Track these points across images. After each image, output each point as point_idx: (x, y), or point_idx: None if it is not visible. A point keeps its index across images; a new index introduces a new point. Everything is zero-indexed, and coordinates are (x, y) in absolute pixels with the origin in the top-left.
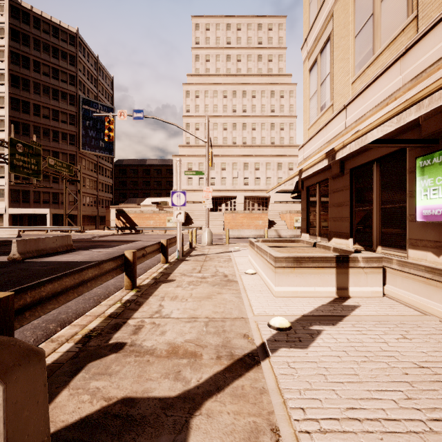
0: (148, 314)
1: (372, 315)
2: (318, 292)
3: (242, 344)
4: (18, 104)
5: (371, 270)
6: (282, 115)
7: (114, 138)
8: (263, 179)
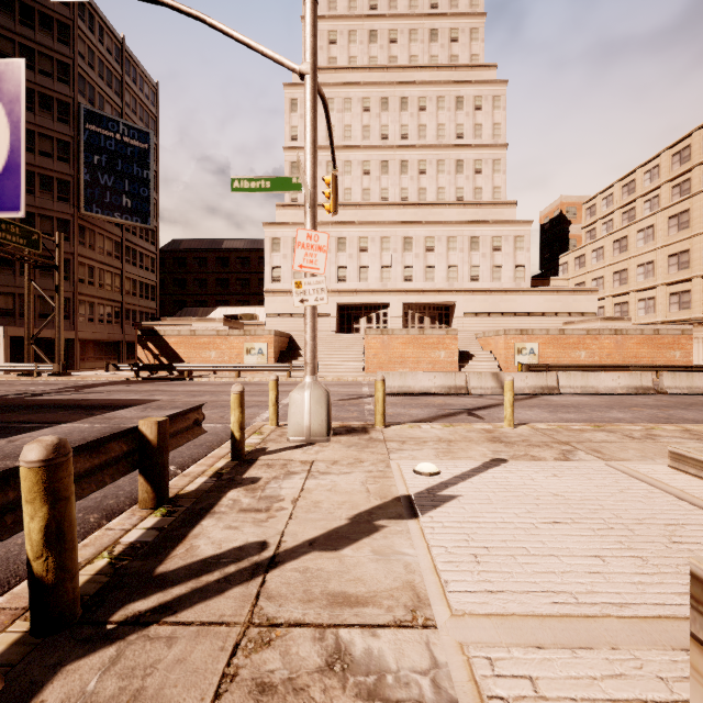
0: None
1: None
2: None
3: None
4: None
5: None
6: (479, 144)
7: (151, 191)
8: (442, 270)
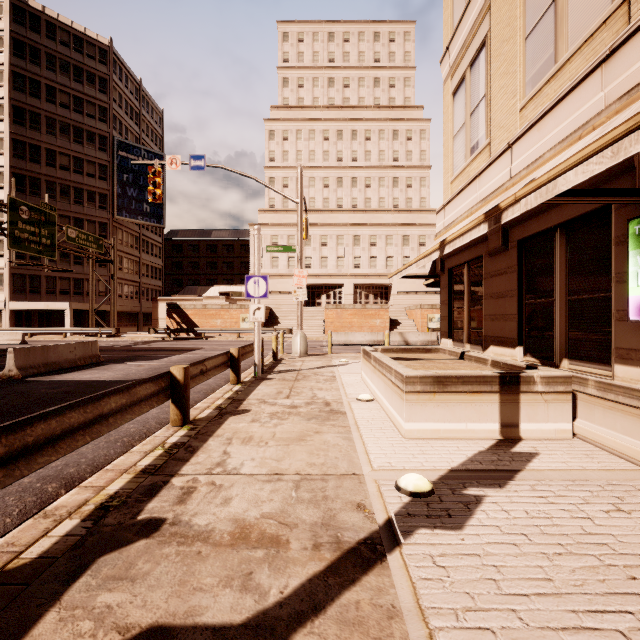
0: (205, 468)
1: (561, 470)
2: (471, 431)
3: (355, 522)
4: (24, 149)
5: (554, 396)
6: (410, 166)
7: (164, 199)
8: (382, 260)
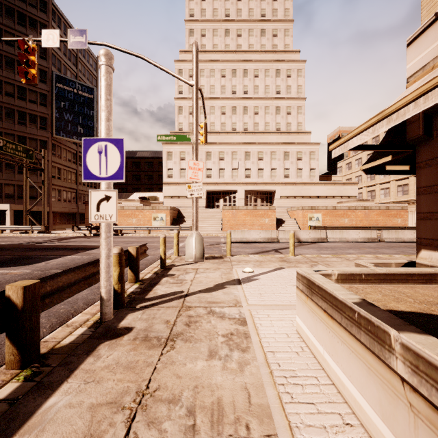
0: None
1: None
2: None
3: None
4: None
5: None
6: (289, 97)
7: (95, 123)
8: (267, 171)
